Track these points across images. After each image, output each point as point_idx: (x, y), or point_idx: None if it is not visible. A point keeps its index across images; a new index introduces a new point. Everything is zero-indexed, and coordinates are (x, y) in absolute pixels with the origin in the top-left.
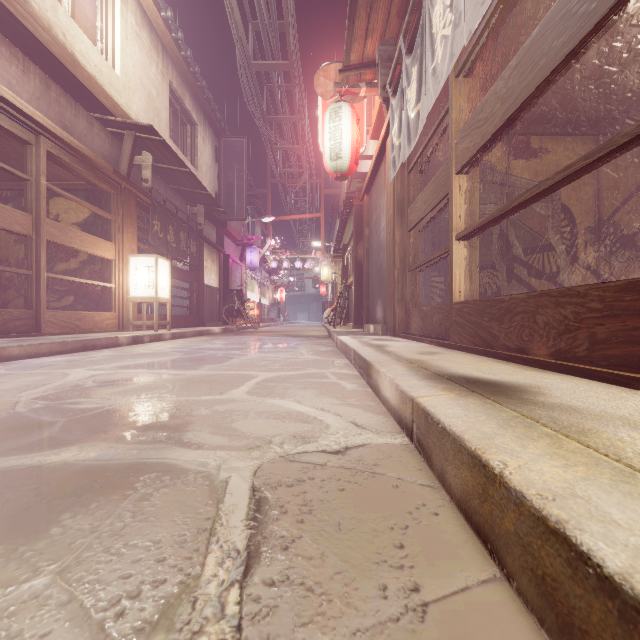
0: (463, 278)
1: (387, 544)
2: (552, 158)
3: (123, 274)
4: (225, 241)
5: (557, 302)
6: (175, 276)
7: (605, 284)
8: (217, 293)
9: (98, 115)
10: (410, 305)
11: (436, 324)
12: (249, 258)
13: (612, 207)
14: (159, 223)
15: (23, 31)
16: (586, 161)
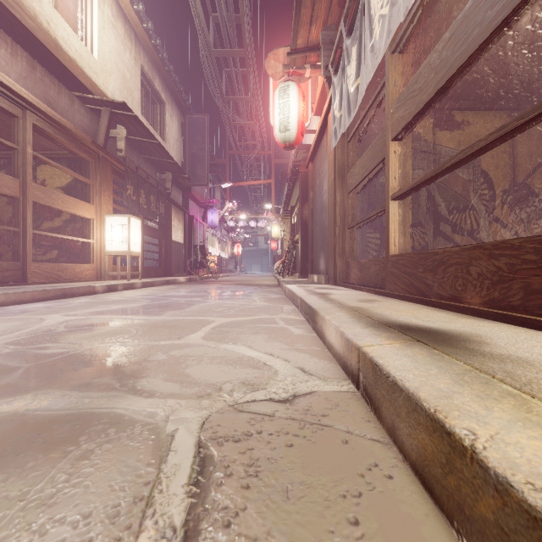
0: (398, 233)
1: (340, 519)
2: (473, 130)
3: (100, 231)
4: (190, 203)
5: (491, 254)
6: (146, 233)
7: (541, 237)
8: (183, 248)
9: (78, 93)
10: (349, 258)
11: (373, 274)
12: (210, 218)
13: (525, 172)
14: (132, 187)
15: (11, 19)
16: (520, 121)
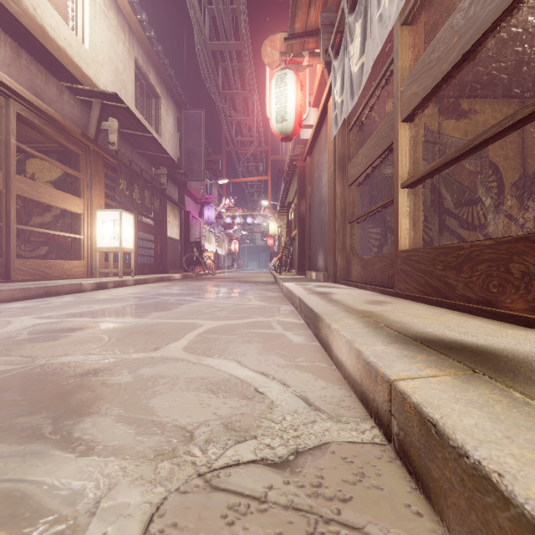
0: (409, 226)
1: None
2: (481, 118)
3: (91, 227)
4: (186, 200)
5: None
6: (140, 229)
7: None
8: (179, 244)
9: (68, 84)
10: (350, 254)
11: (378, 272)
12: (207, 214)
13: None
14: (125, 182)
15: None
16: None
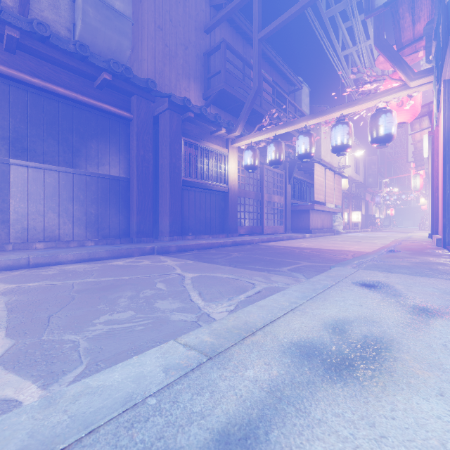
0: None
1: None
2: None
3: (350, 216)
4: (365, 194)
5: None
6: None
7: None
8: (364, 216)
9: None
10: None
11: None
12: (376, 200)
13: None
14: (355, 200)
15: None
16: None
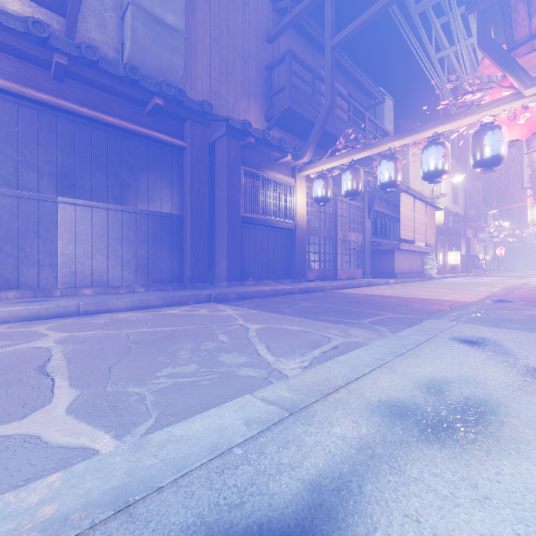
0: None
1: None
2: None
3: (445, 257)
4: (466, 230)
5: None
6: None
7: None
8: (465, 257)
9: None
10: None
11: None
12: (480, 236)
13: None
14: (452, 238)
15: None
16: None
